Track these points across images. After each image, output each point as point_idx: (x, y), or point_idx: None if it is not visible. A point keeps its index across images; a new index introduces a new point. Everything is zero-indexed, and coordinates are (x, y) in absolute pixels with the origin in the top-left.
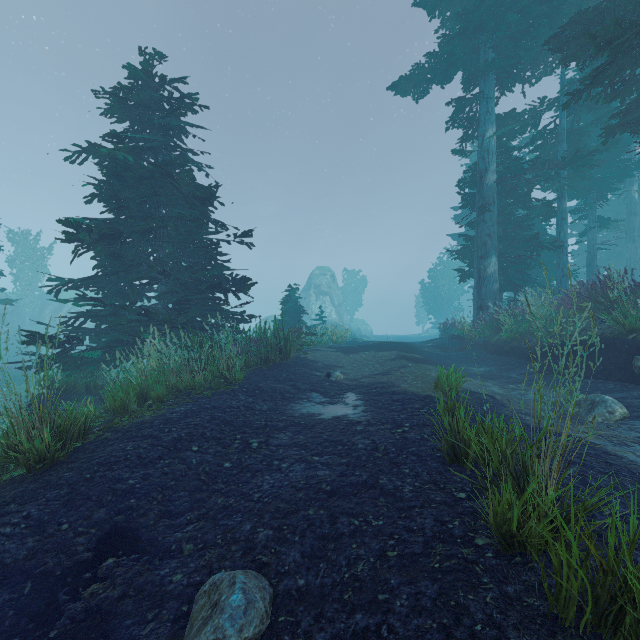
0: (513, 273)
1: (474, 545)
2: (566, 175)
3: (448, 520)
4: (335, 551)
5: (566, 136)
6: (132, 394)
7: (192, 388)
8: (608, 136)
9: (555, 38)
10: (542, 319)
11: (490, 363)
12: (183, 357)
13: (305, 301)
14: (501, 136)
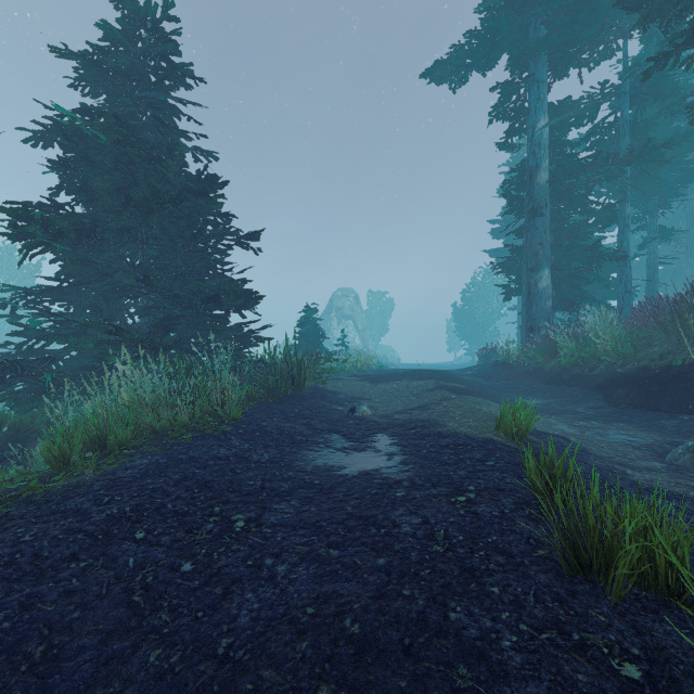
0: (568, 289)
1: None
2: (629, 174)
3: None
4: None
5: (629, 129)
6: (77, 440)
7: (174, 428)
8: None
9: None
10: (610, 341)
11: (546, 394)
12: (163, 388)
13: (326, 325)
14: (554, 129)
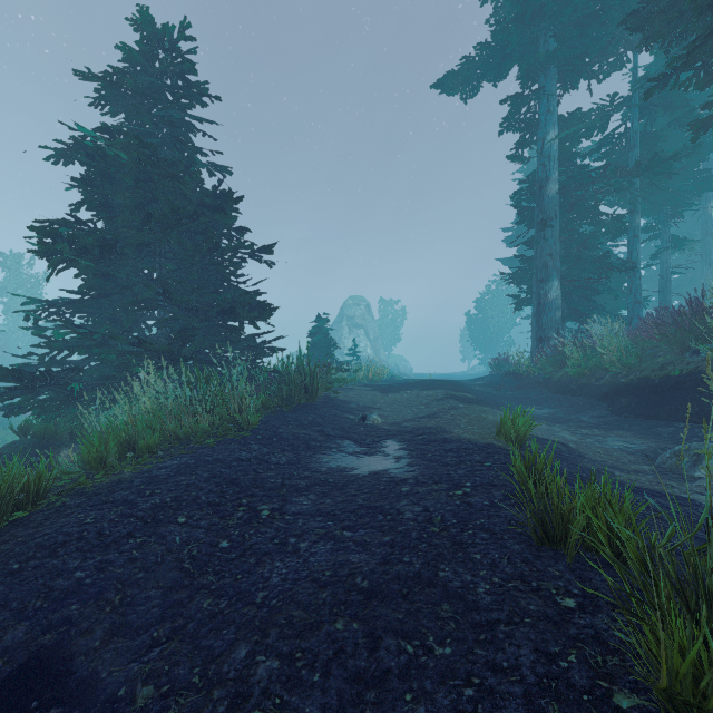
0: (578, 299)
1: (615, 709)
2: (639, 186)
3: (557, 652)
4: (377, 707)
5: (639, 141)
6: (112, 443)
7: (195, 435)
8: (699, 131)
9: (634, 15)
10: (616, 352)
11: (554, 404)
12: (184, 396)
13: (337, 335)
14: (564, 140)
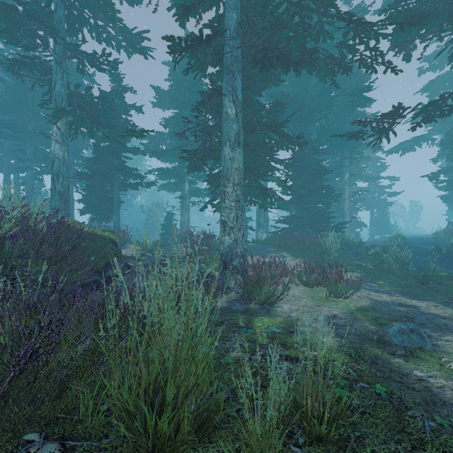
0: None
1: None
2: None
3: None
4: None
5: None
6: None
7: None
8: None
9: None
10: None
11: None
12: None
13: None
14: None
